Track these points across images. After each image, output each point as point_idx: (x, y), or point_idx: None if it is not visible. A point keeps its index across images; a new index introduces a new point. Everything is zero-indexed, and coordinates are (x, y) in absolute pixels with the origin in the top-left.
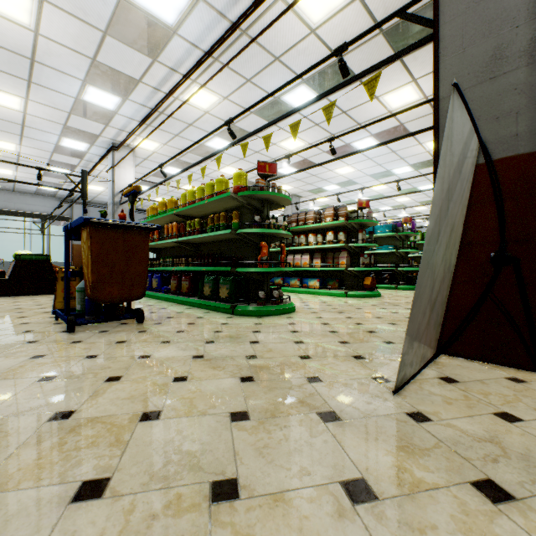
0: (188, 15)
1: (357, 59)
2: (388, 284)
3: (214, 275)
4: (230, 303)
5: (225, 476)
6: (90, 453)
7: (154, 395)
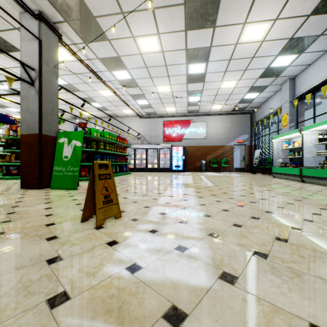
0: None
1: None
2: None
3: None
4: None
5: None
6: None
7: None
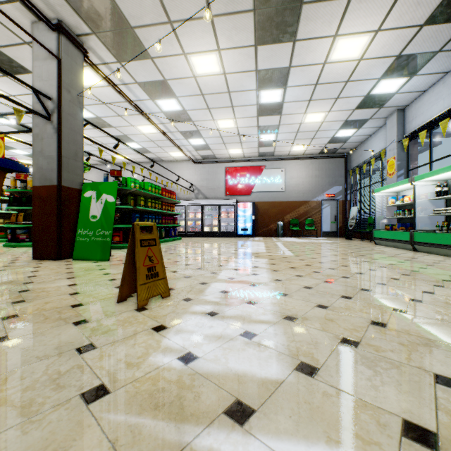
0: None
1: None
2: None
3: None
4: None
5: None
6: None
7: None
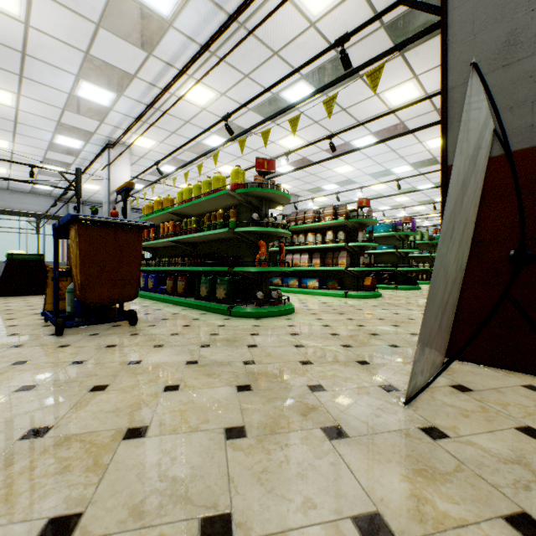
0: (183, 7)
1: (357, 54)
2: (387, 284)
3: (211, 276)
4: (227, 304)
5: (217, 510)
6: (62, 480)
7: (142, 407)
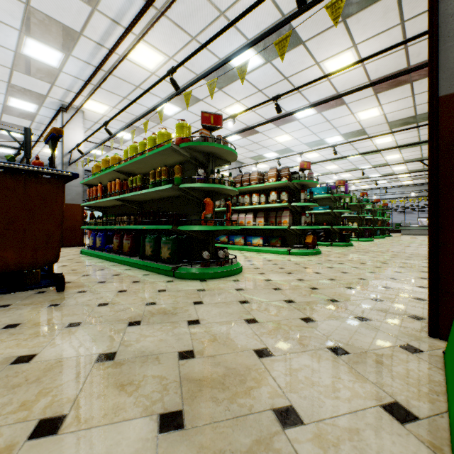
0: None
1: (302, 18)
2: (324, 241)
3: (156, 234)
4: (172, 264)
5: None
6: None
7: None
